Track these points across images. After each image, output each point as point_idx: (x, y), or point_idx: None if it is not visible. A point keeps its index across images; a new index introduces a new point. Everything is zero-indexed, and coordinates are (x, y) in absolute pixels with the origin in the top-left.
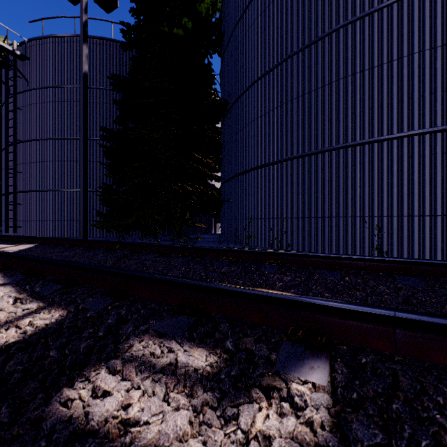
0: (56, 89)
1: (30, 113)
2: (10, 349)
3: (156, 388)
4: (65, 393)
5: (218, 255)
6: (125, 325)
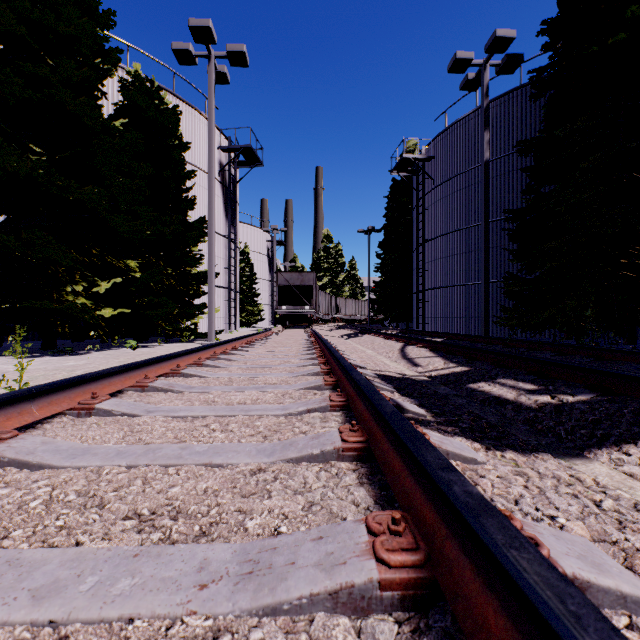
0: (457, 178)
1: (435, 211)
2: (448, 374)
3: (503, 388)
4: (470, 384)
5: (634, 359)
6: (498, 375)
